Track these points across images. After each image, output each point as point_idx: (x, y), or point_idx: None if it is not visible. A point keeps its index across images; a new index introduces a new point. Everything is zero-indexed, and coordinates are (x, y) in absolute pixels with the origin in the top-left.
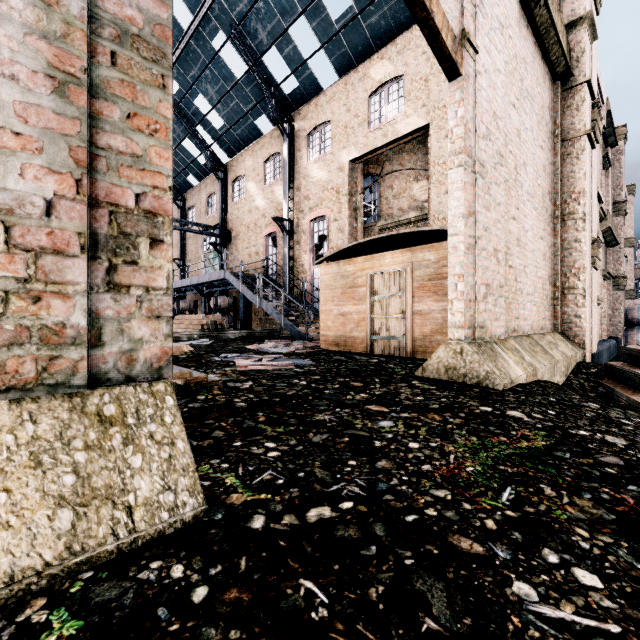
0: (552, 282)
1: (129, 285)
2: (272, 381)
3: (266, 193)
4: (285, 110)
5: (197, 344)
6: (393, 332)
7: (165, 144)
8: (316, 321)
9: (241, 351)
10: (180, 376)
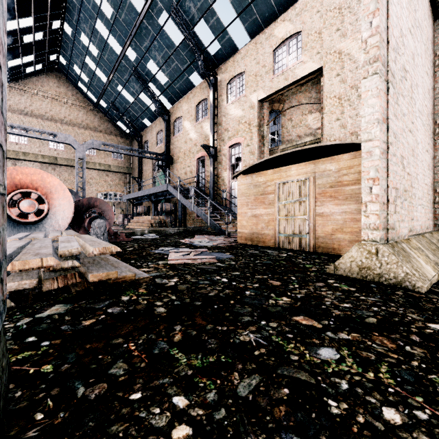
0: (433, 189)
1: None
2: (196, 277)
3: (197, 128)
4: (210, 67)
5: (145, 238)
6: (298, 230)
7: None
8: (233, 221)
9: (176, 244)
10: (106, 276)
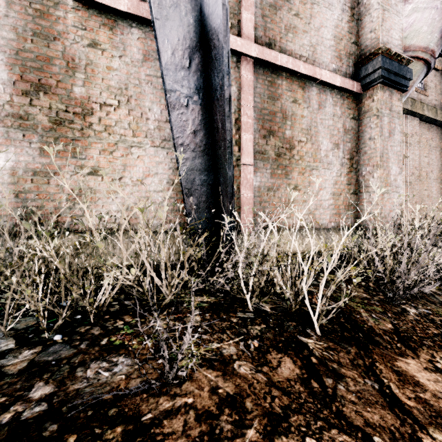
0: None
1: None
2: None
3: None
4: None
5: None
6: None
7: None
8: None
9: None
10: None
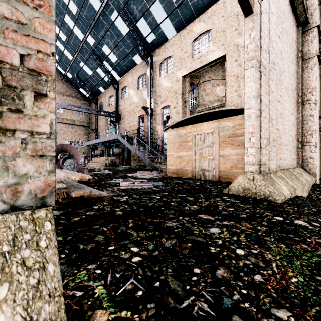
0: (297, 139)
1: (14, 129)
2: (140, 196)
3: (138, 95)
4: (148, 51)
5: (102, 173)
6: (208, 167)
7: (48, 18)
8: (164, 161)
9: (124, 177)
10: (83, 194)
